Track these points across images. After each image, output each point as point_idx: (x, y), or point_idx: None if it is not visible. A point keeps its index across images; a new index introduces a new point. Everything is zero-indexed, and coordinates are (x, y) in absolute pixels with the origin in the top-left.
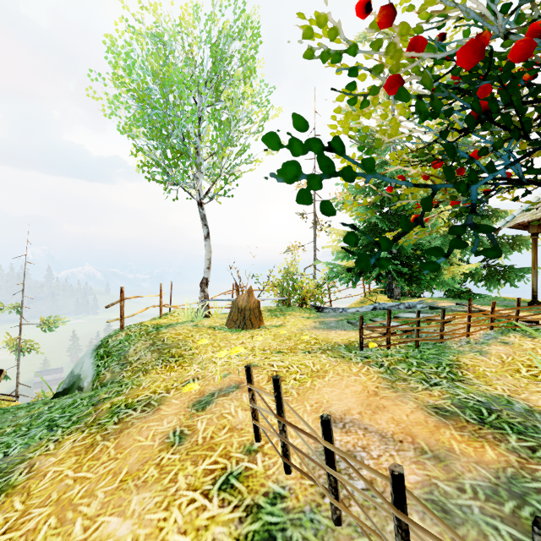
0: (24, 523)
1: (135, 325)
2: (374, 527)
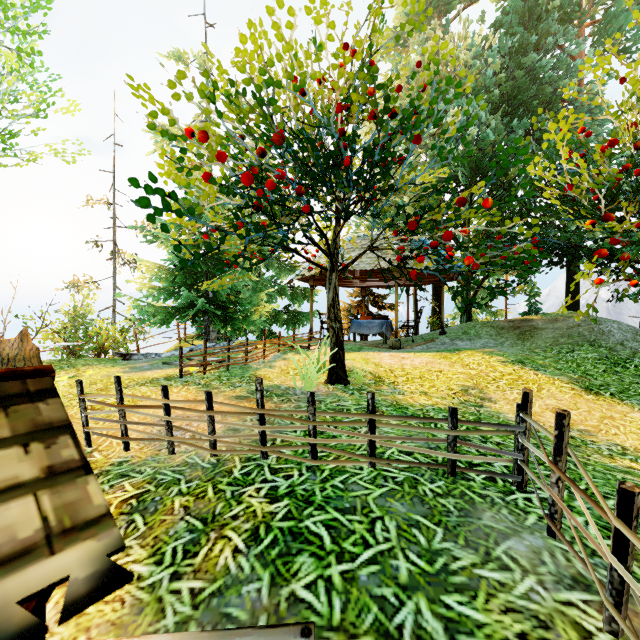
0: None
1: None
2: (197, 434)
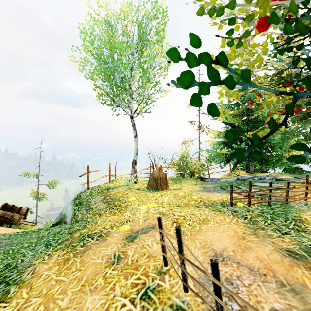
0: (26, 307)
1: (95, 186)
2: None
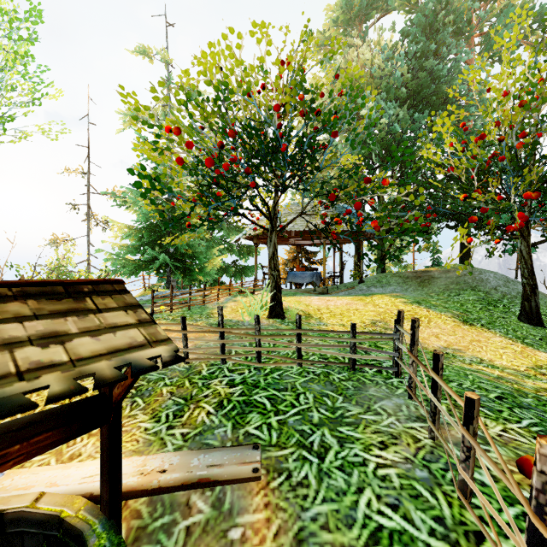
0: None
1: None
2: None
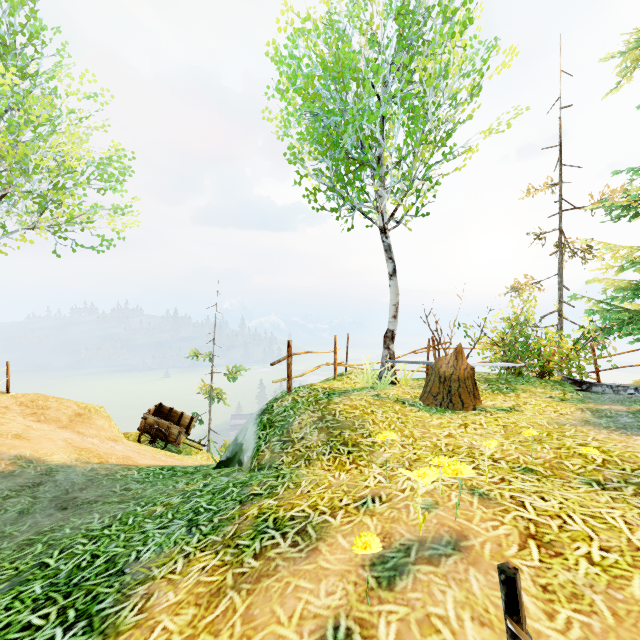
0: None
1: (304, 387)
2: None
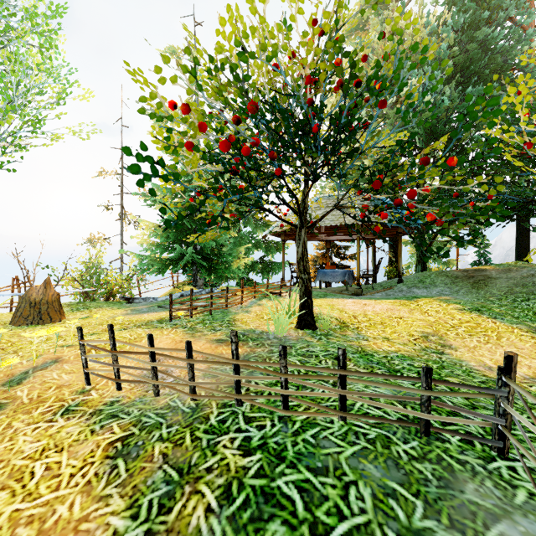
0: None
1: None
2: (179, 379)
